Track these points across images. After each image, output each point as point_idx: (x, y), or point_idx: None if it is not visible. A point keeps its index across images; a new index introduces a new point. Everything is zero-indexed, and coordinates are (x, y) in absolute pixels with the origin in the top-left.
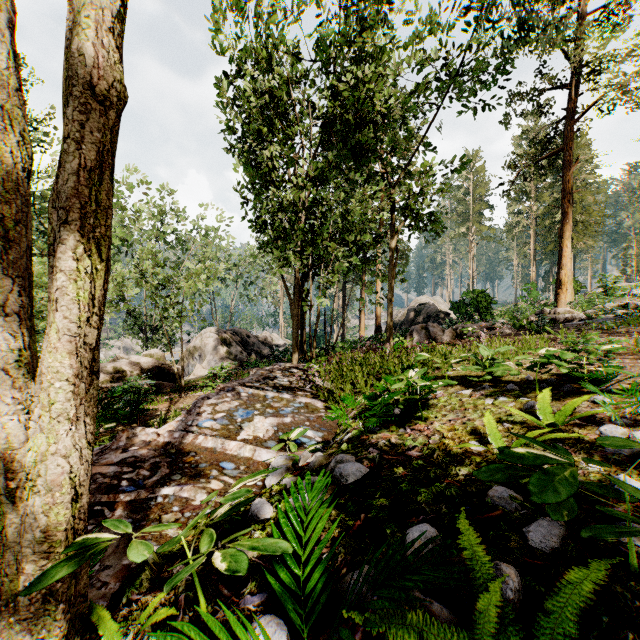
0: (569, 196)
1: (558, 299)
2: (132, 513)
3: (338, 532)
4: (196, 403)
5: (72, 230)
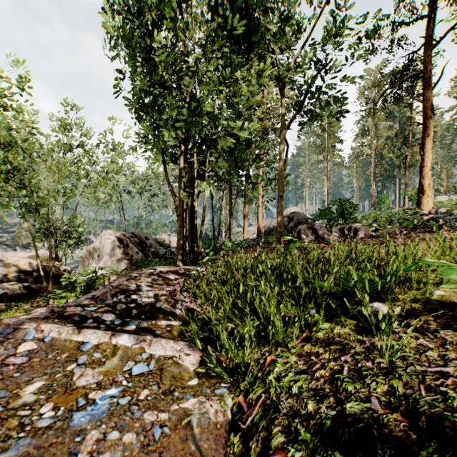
0: (430, 112)
1: (420, 204)
2: None
3: None
4: None
5: None
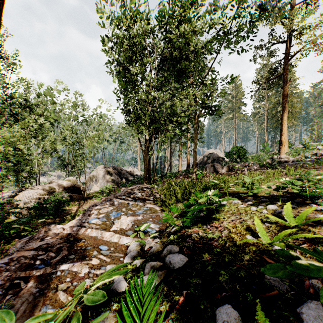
0: (286, 98)
1: (280, 151)
2: (39, 284)
3: (168, 305)
4: (89, 208)
5: None
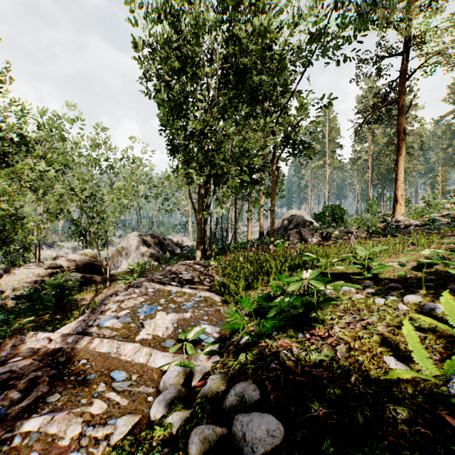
0: (403, 135)
1: (395, 211)
2: None
3: None
4: (103, 300)
5: None
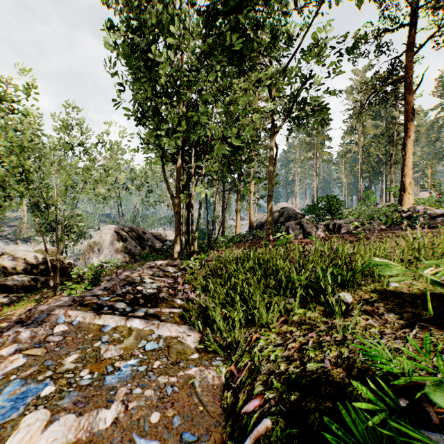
0: (411, 115)
1: (402, 201)
2: None
3: None
4: None
5: None
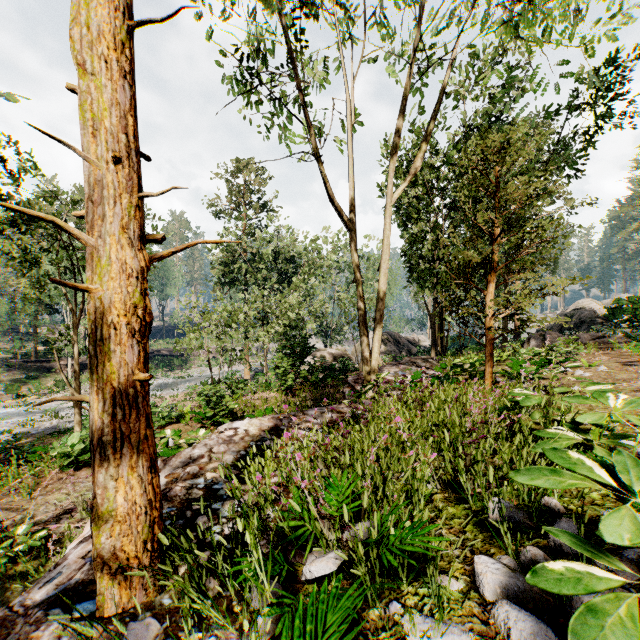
0: None
1: None
2: None
3: None
4: (381, 367)
5: (379, 324)
